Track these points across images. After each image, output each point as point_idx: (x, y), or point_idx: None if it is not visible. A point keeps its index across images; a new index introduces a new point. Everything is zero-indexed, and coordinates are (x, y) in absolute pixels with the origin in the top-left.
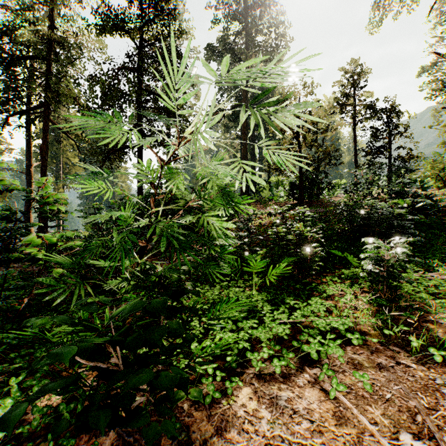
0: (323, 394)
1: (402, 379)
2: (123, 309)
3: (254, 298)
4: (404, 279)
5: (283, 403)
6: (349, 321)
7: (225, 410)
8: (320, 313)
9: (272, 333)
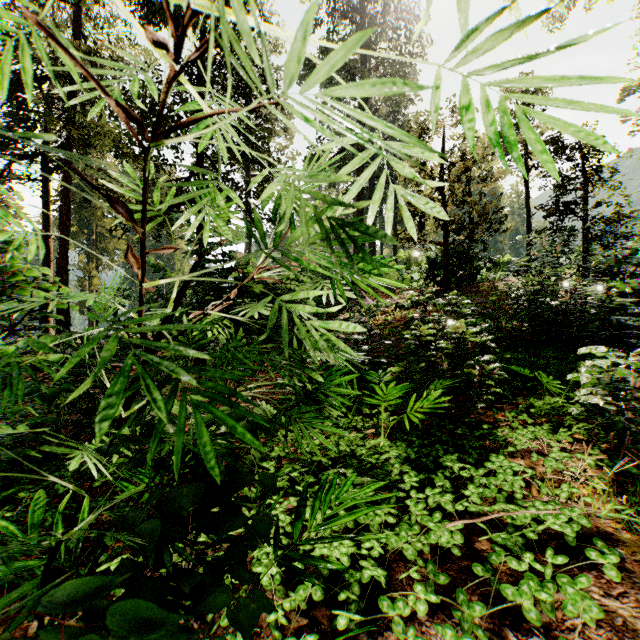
0: None
1: None
2: None
3: (383, 455)
4: None
5: None
6: (580, 515)
7: None
8: None
9: (427, 541)
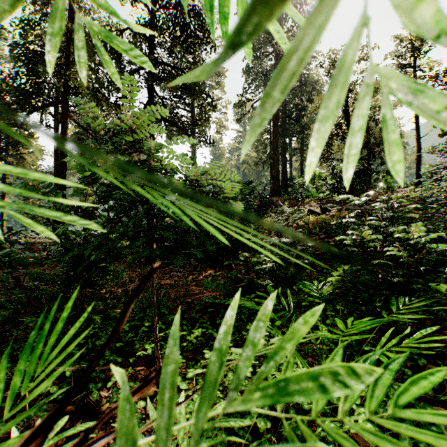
0: None
1: None
2: None
3: None
4: None
5: None
6: None
7: None
8: None
9: None
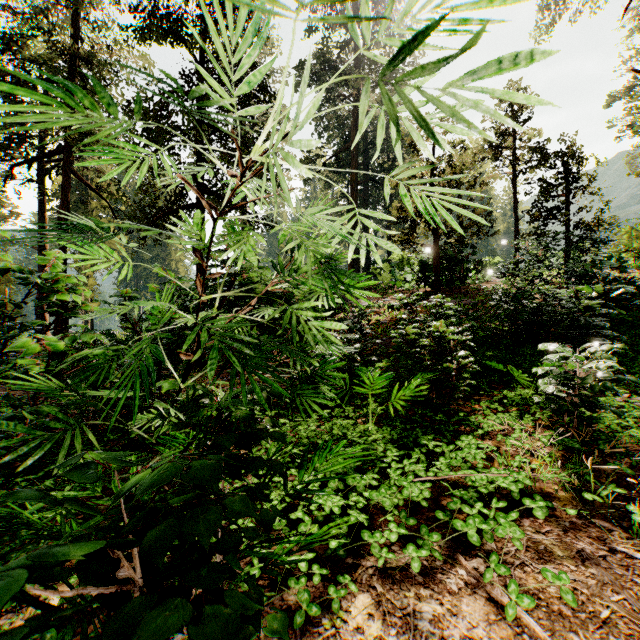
0: (493, 607)
1: (623, 581)
2: (141, 481)
3: (370, 437)
4: (608, 408)
5: (427, 626)
6: (525, 477)
7: (328, 638)
8: (474, 461)
9: (402, 496)
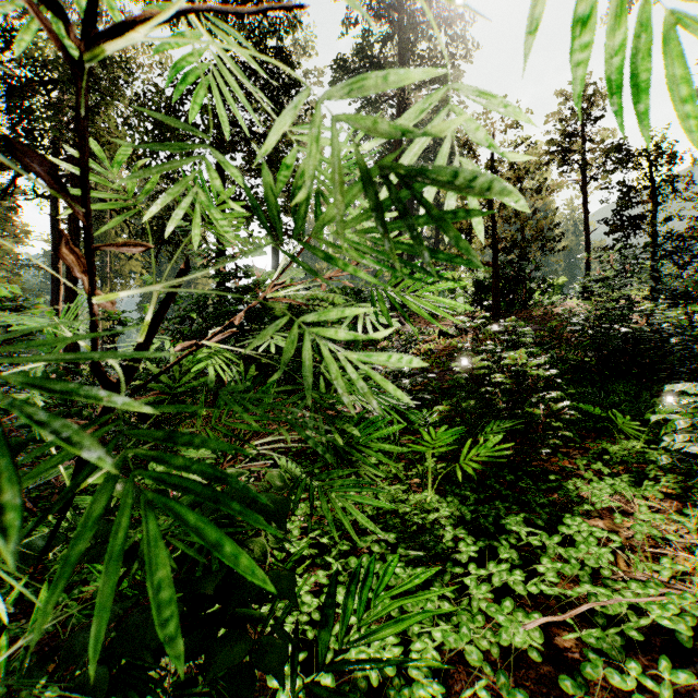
0: None
1: None
2: None
3: (432, 514)
4: None
5: None
6: (693, 604)
7: None
8: None
9: (495, 638)
